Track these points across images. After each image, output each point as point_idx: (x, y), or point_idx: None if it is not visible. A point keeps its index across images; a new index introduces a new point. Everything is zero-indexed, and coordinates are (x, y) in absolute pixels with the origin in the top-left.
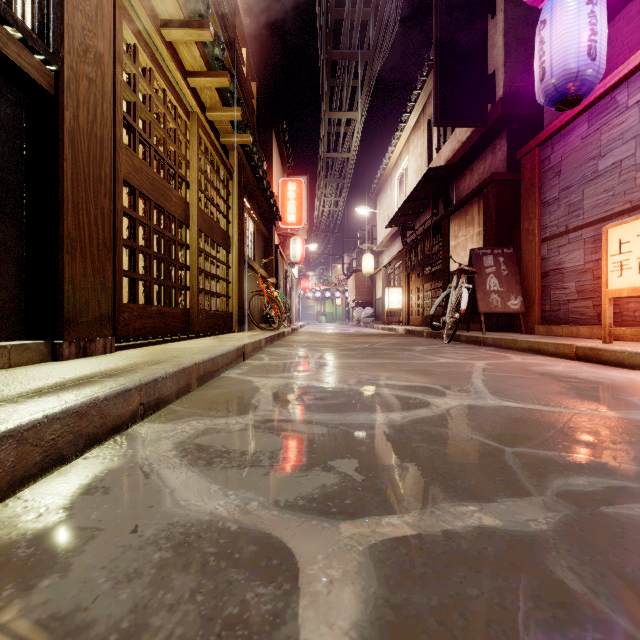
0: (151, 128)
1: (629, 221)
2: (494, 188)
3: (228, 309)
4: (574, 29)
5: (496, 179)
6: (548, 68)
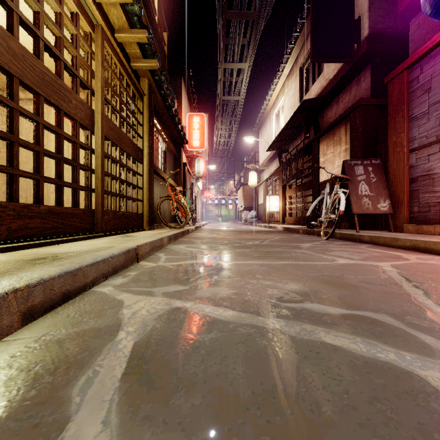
0: (40, 19)
1: None
2: (361, 111)
3: (139, 211)
4: None
5: (363, 103)
6: None
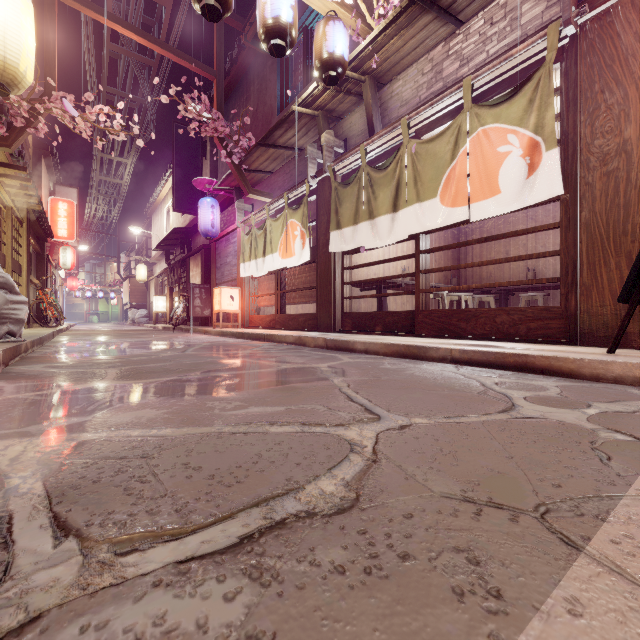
0: None
1: (216, 288)
2: (204, 252)
3: None
4: (207, 215)
5: (205, 248)
6: (200, 225)
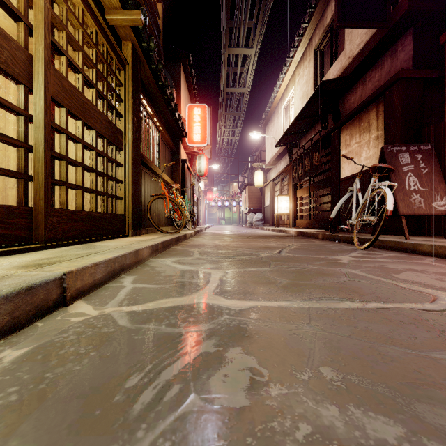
0: None
1: None
2: (401, 86)
3: (120, 211)
4: None
5: (404, 76)
6: None
